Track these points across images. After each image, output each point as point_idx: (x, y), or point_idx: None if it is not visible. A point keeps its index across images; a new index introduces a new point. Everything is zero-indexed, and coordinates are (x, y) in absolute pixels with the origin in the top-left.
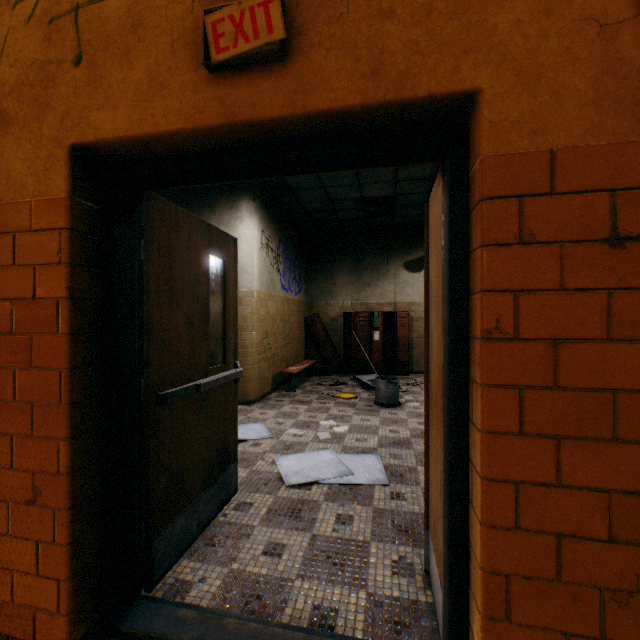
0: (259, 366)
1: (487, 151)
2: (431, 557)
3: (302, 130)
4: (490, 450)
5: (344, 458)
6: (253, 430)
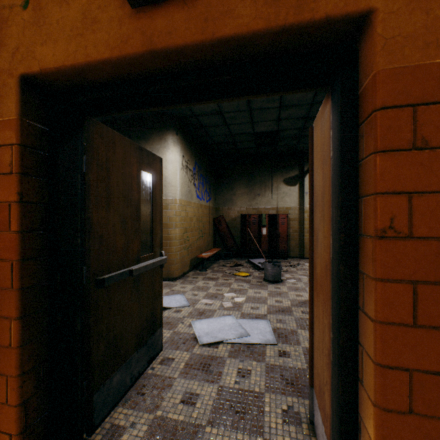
0: (180, 253)
1: (381, 65)
2: (316, 412)
3: (211, 57)
4: (384, 339)
5: (242, 322)
6: (176, 300)
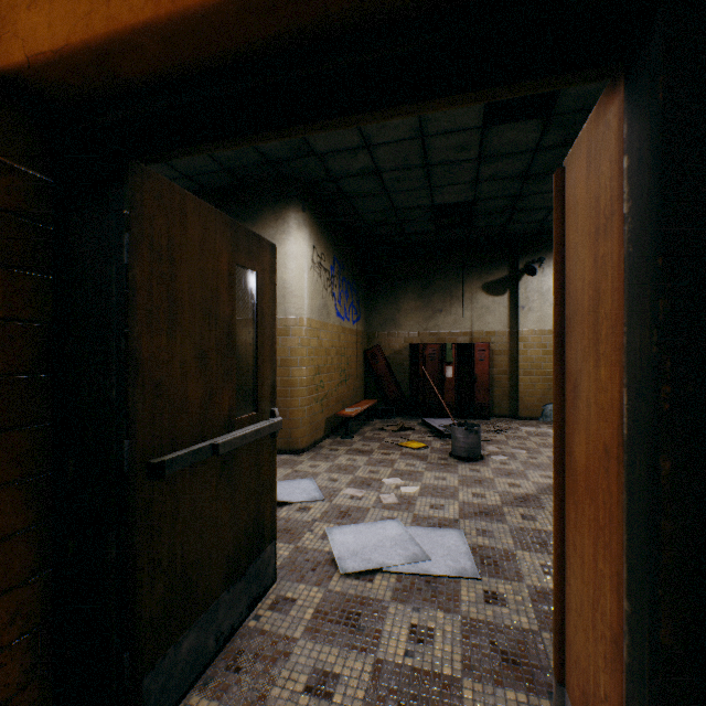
0: (310, 408)
1: None
2: None
3: (363, 2)
4: None
5: (416, 533)
6: (301, 489)
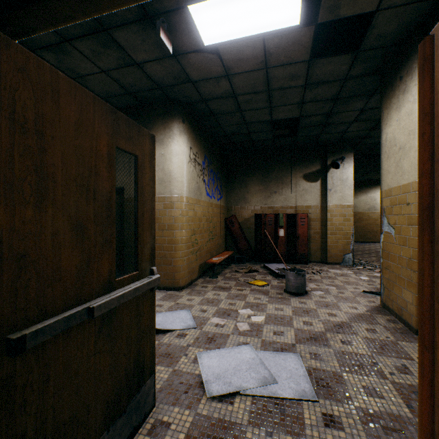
0: (188, 258)
1: None
2: None
3: None
4: None
5: (265, 357)
6: (180, 318)
